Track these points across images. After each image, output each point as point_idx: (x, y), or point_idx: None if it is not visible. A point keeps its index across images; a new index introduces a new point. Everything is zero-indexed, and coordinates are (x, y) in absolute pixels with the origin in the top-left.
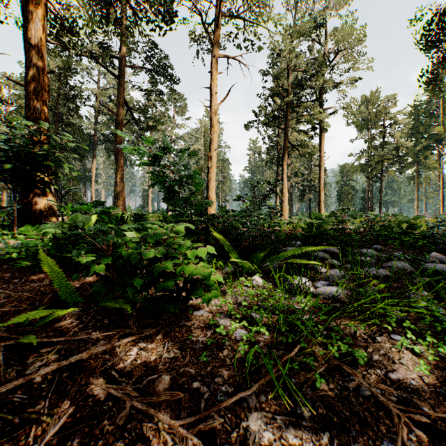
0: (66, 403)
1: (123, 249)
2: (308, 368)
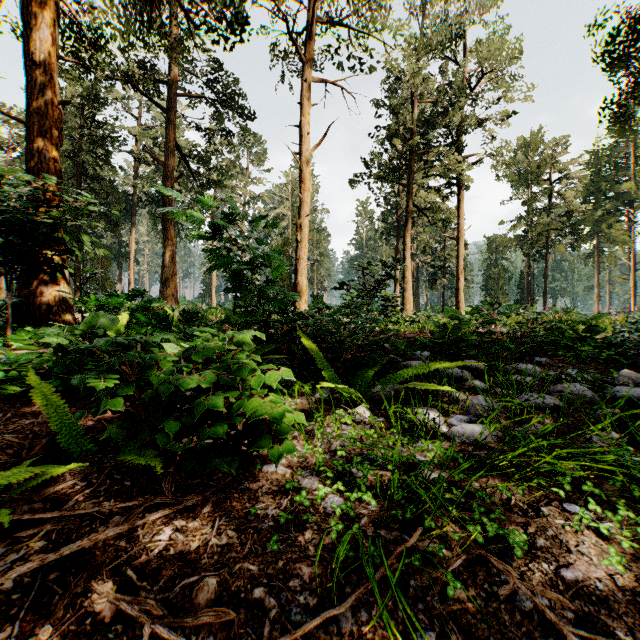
0: (46, 630)
1: (153, 372)
2: (436, 560)
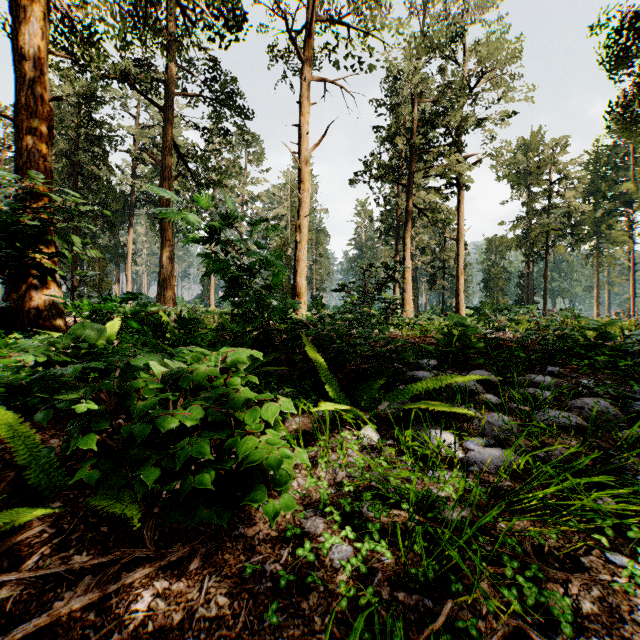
0: None
1: (133, 402)
2: (465, 634)
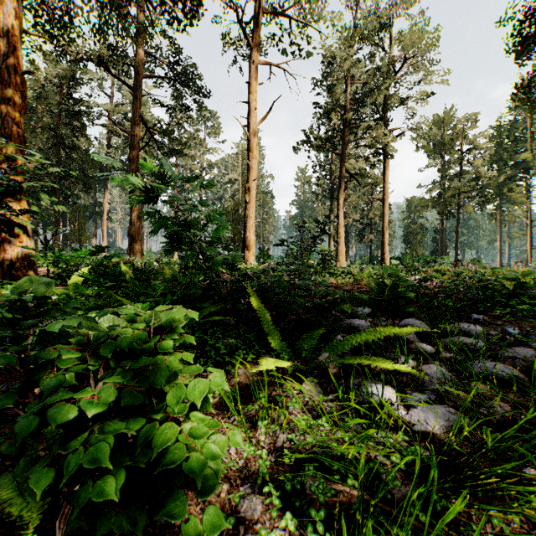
0: None
1: (44, 374)
2: None
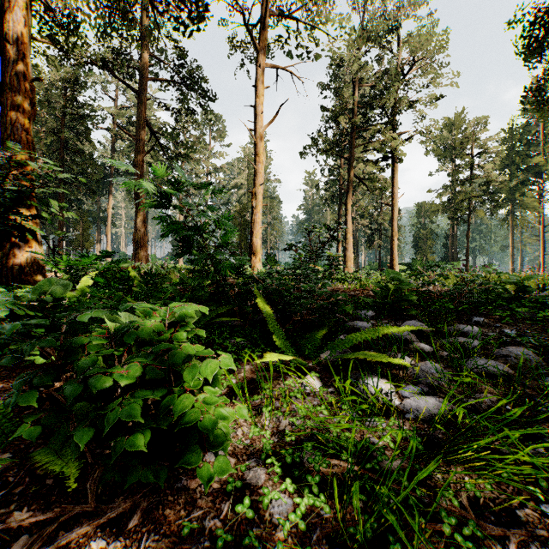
0: None
1: (77, 357)
2: None
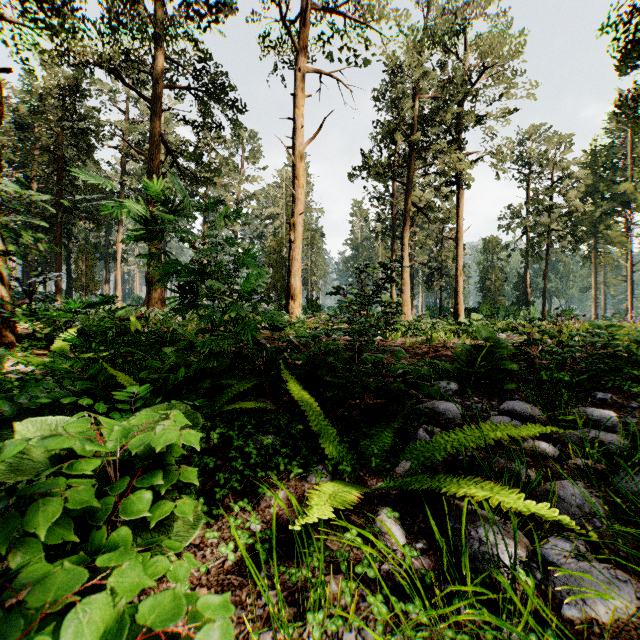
0: None
1: None
2: None
